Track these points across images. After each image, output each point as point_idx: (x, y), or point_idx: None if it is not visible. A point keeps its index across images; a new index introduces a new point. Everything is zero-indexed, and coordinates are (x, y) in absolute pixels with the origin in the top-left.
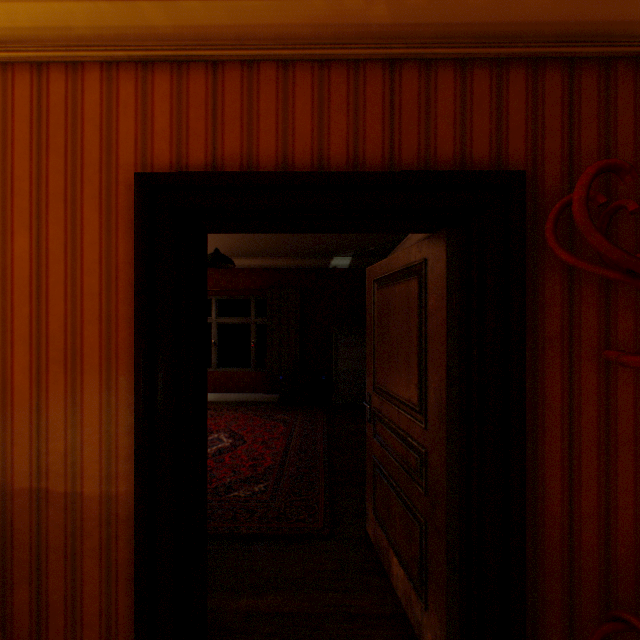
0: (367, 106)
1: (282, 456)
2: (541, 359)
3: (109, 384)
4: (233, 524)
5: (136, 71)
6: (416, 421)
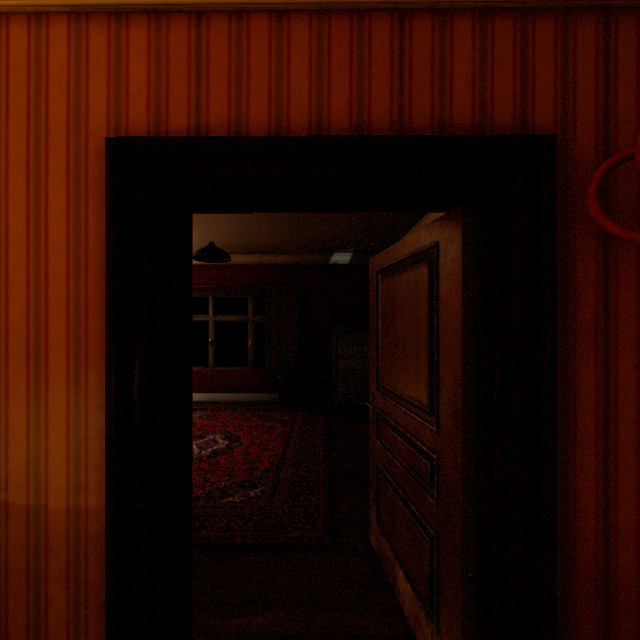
0: (373, 63)
1: (280, 458)
2: (572, 353)
3: (78, 381)
4: (226, 533)
5: (108, 23)
6: (426, 423)
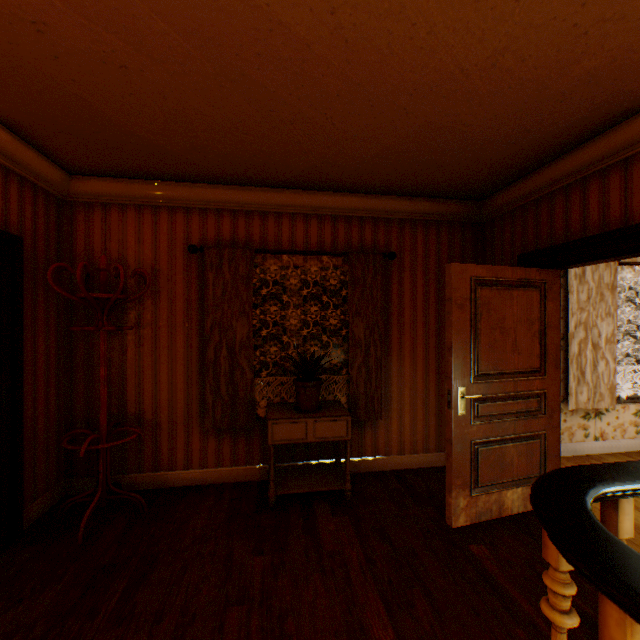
0: None
1: None
2: (26, 336)
3: None
4: None
5: None
6: None
